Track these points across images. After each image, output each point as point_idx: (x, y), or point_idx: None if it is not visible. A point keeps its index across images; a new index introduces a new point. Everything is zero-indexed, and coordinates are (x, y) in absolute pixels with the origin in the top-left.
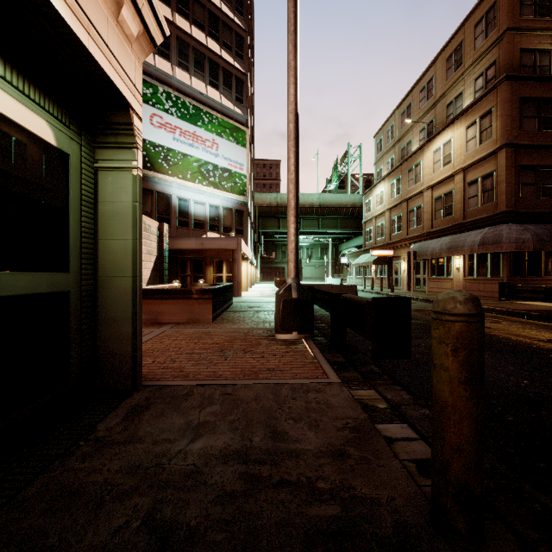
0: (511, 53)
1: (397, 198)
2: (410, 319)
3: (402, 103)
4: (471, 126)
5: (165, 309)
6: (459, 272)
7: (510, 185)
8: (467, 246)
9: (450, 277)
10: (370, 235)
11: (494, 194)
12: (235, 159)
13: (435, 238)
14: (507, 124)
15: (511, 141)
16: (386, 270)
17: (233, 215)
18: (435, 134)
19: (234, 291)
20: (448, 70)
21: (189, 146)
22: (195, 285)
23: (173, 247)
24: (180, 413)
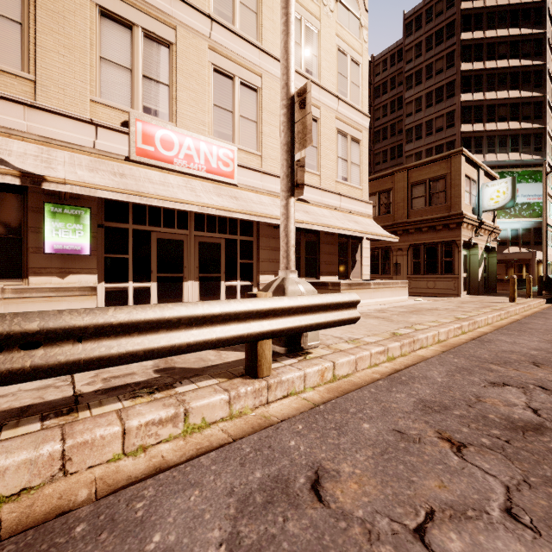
0: None
1: None
2: None
3: None
4: None
5: None
6: None
7: None
8: None
9: None
10: None
11: None
12: (533, 193)
13: None
14: None
15: None
16: None
17: (531, 232)
18: None
19: None
20: None
21: None
22: None
23: None
24: (506, 294)
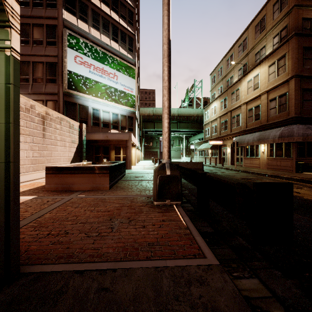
0: (297, 20)
1: (224, 110)
2: (292, 205)
3: (227, 54)
4: (272, 65)
5: (75, 180)
6: (264, 154)
7: (297, 101)
8: (270, 138)
9: (258, 157)
10: (208, 132)
11: (287, 106)
12: (128, 85)
13: (249, 133)
14: (295, 63)
15: (298, 73)
16: (218, 153)
17: (127, 119)
18: (248, 71)
19: (127, 166)
20: (256, 33)
21: (99, 76)
22: (101, 162)
23: (89, 138)
24: None
